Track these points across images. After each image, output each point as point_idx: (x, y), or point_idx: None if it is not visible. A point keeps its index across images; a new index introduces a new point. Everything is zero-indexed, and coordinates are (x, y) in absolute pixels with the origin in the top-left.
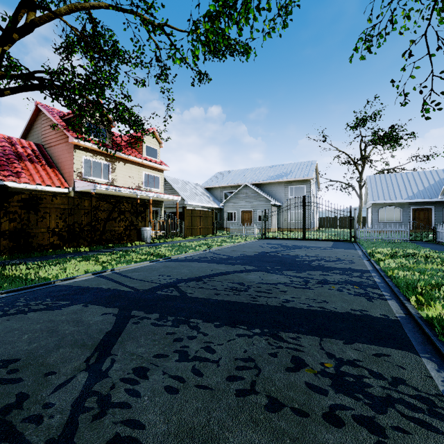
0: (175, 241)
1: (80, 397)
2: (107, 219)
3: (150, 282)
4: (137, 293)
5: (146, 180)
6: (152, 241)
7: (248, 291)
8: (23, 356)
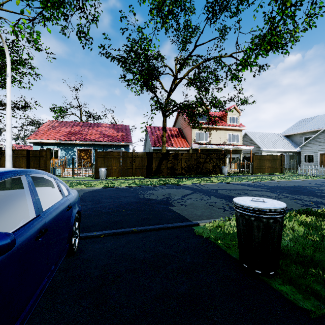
0: (244, 175)
1: (179, 198)
2: (204, 162)
3: (209, 188)
4: (202, 189)
5: (229, 138)
6: (228, 175)
7: (244, 195)
8: (172, 193)
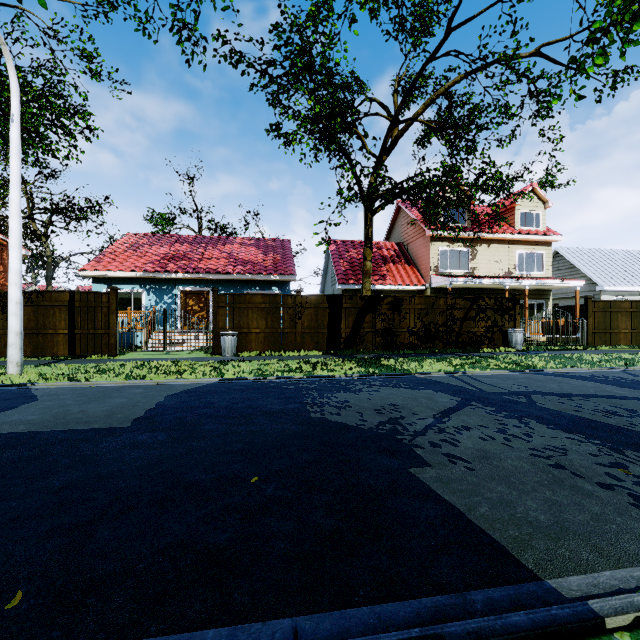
0: (567, 351)
1: (429, 425)
2: (464, 319)
3: (500, 387)
4: (482, 393)
5: (520, 261)
6: (524, 349)
7: (633, 418)
8: (400, 405)
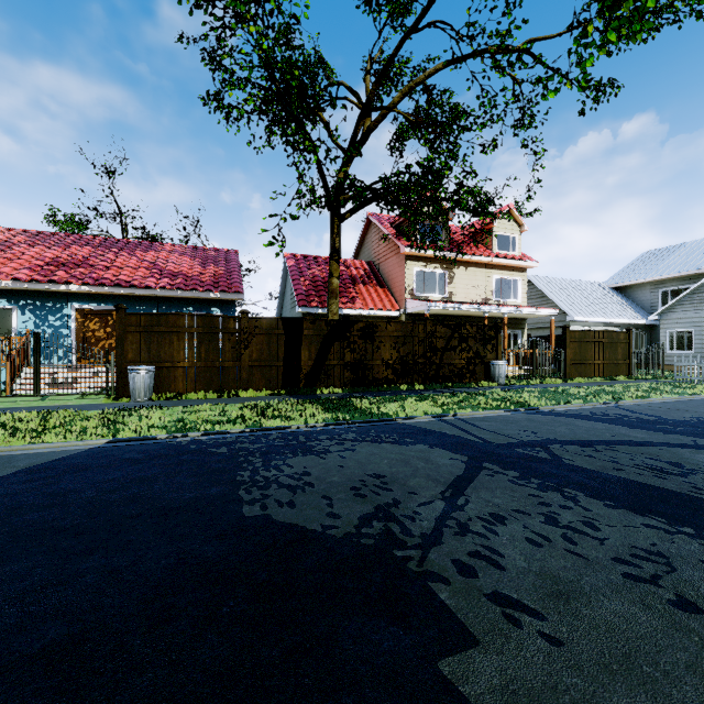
0: (548, 384)
1: (441, 516)
2: (445, 349)
3: (506, 436)
4: (489, 445)
5: (497, 287)
6: (507, 382)
7: (688, 477)
8: (388, 475)
